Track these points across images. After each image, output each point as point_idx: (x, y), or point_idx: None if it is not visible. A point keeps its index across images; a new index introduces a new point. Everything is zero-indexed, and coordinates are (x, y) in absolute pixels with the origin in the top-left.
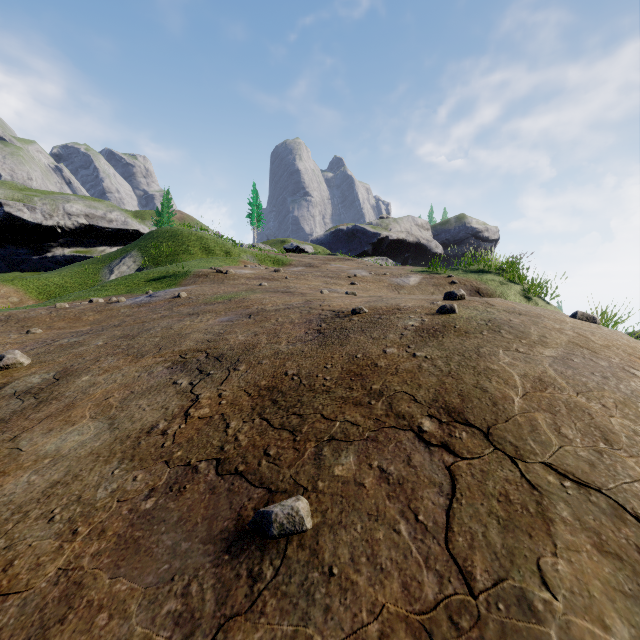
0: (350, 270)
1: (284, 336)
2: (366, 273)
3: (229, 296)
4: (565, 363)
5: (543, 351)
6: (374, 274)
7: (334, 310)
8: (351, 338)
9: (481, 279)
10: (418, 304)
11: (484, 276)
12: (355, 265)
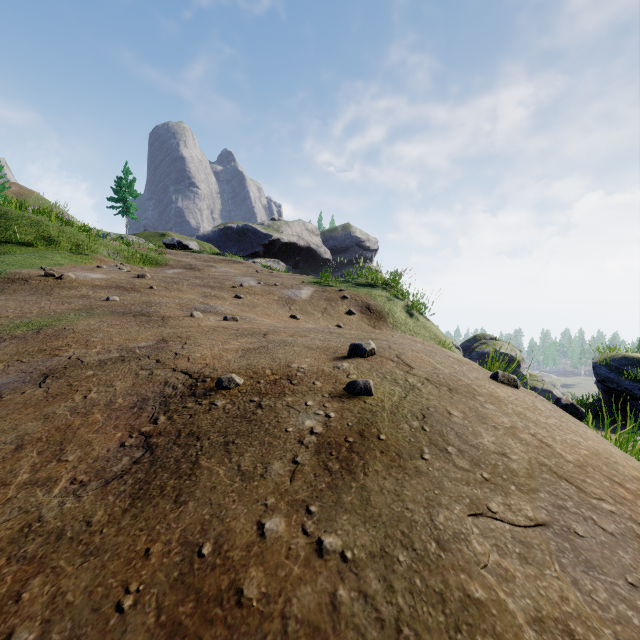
0: (237, 277)
1: (73, 456)
2: (255, 282)
3: (42, 322)
4: (576, 550)
5: (526, 507)
6: (263, 284)
7: (192, 372)
8: (201, 472)
9: (370, 294)
10: (316, 364)
11: (373, 291)
12: (244, 269)
